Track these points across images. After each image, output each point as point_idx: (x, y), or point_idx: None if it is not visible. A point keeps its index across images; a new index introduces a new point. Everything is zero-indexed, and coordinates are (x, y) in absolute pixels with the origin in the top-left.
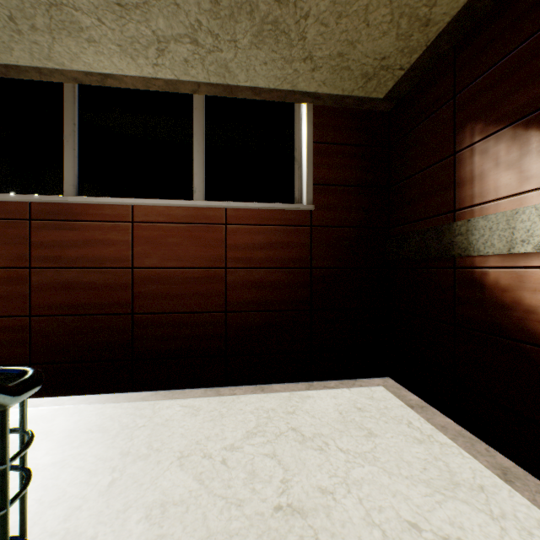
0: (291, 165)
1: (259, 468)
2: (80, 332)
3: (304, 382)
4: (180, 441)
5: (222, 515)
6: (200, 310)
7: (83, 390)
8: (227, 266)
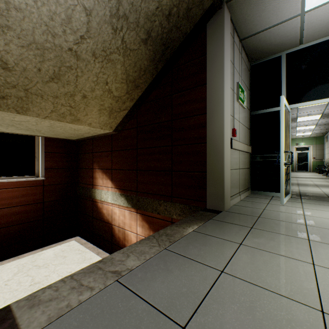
0: (34, 159)
1: (22, 280)
2: None
3: (40, 248)
4: None
5: (11, 294)
6: None
7: None
8: None
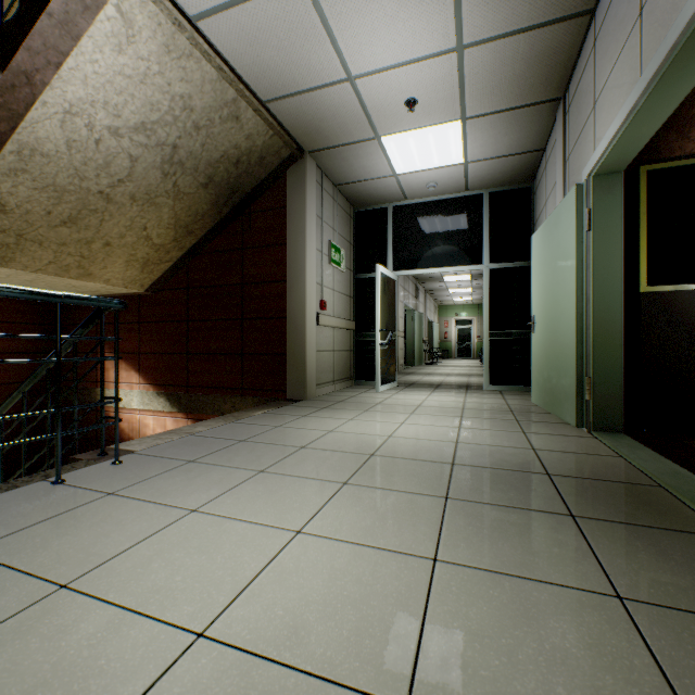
0: None
1: None
2: None
3: None
4: None
5: None
6: None
7: None
8: None
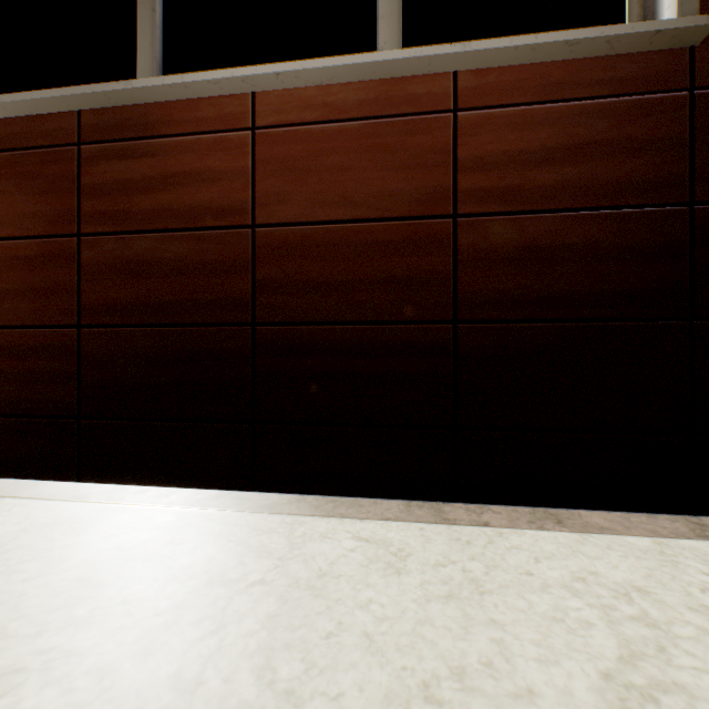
0: None
1: None
2: (159, 359)
3: (669, 514)
4: (365, 671)
5: None
6: (393, 317)
7: (164, 476)
8: (457, 211)
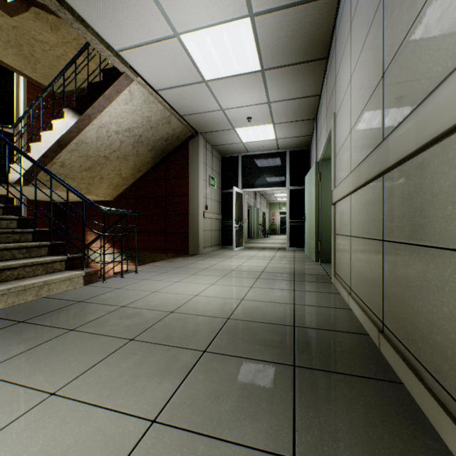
0: None
1: None
2: None
3: None
4: None
5: None
6: None
7: None
8: None
